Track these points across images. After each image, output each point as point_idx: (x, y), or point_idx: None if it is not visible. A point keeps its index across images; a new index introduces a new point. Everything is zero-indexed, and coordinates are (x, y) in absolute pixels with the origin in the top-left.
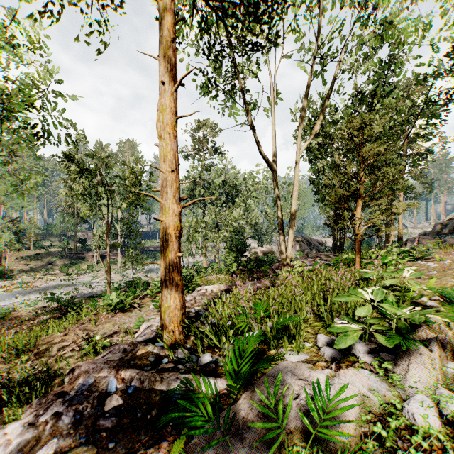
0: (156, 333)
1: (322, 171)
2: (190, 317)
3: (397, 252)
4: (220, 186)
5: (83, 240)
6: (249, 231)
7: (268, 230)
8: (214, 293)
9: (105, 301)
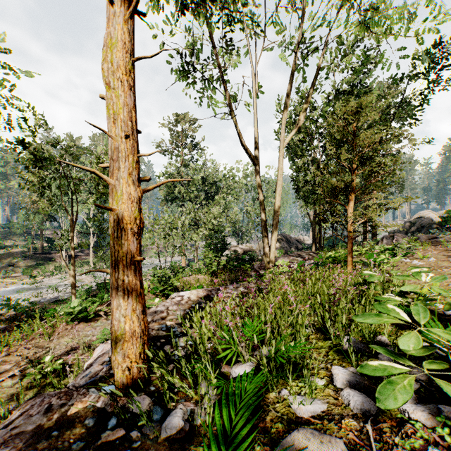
0: (107, 367)
1: (302, 168)
2: (159, 337)
3: (380, 250)
4: (200, 183)
5: (51, 240)
6: (229, 229)
7: (248, 229)
8: (191, 301)
9: (64, 310)
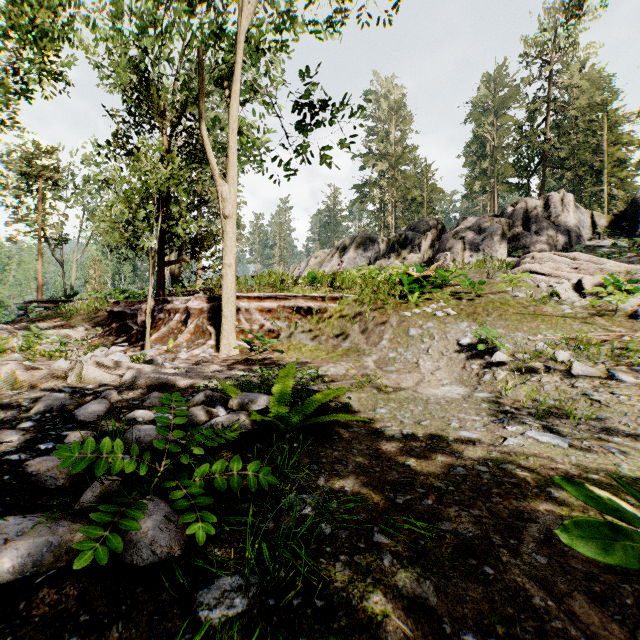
0: None
1: None
2: None
3: None
4: None
5: None
6: None
7: None
8: None
9: None
